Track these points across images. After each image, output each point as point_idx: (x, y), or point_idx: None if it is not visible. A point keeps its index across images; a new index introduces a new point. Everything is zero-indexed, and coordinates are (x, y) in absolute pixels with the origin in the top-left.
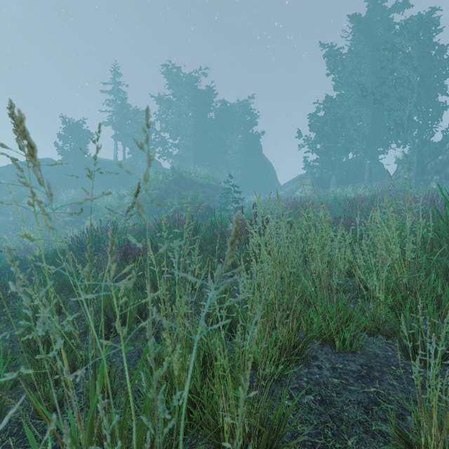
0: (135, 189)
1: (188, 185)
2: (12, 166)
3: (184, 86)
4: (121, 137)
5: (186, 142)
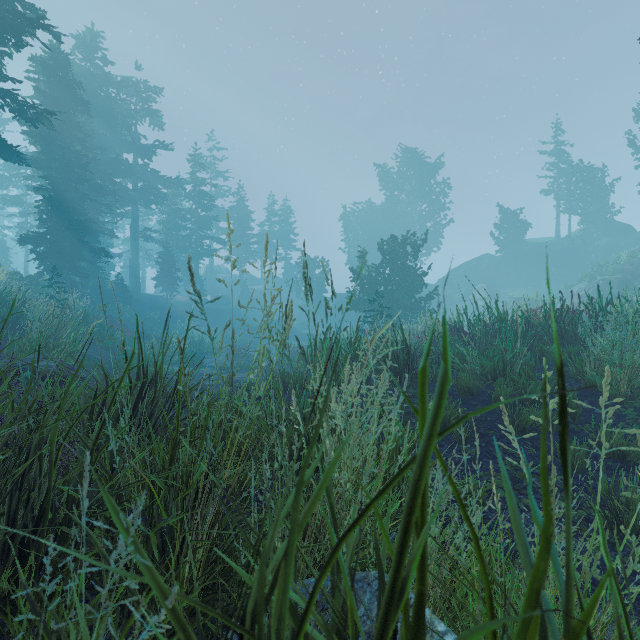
0: (585, 276)
1: None
2: (459, 267)
3: None
4: (565, 209)
5: None
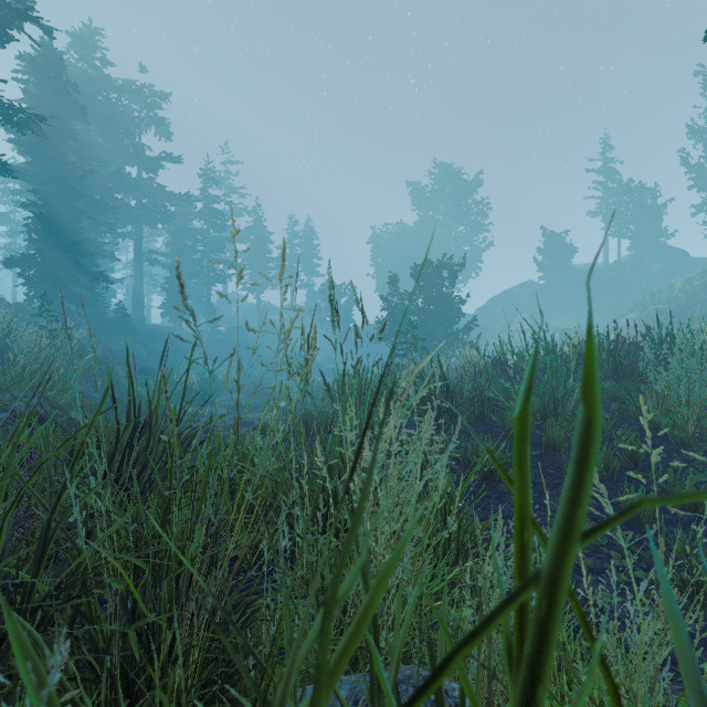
0: (636, 305)
1: None
2: (500, 296)
3: None
4: (615, 232)
5: None
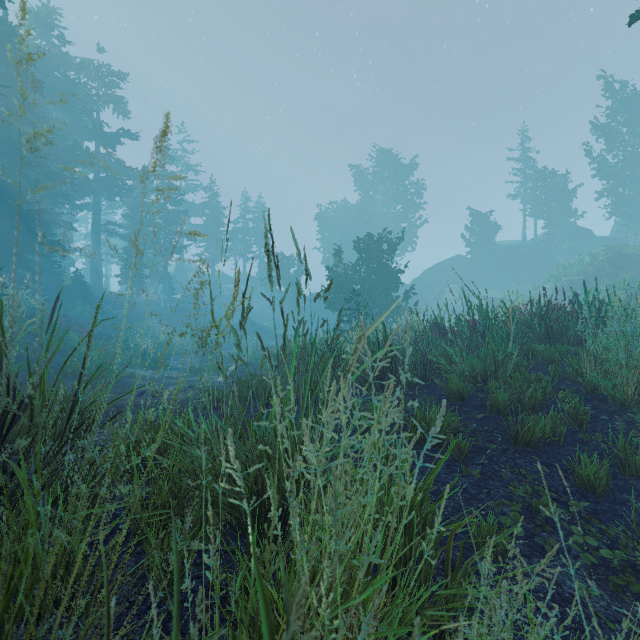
0: (551, 277)
1: (631, 263)
2: (433, 268)
3: (633, 110)
4: (532, 213)
5: (638, 192)
